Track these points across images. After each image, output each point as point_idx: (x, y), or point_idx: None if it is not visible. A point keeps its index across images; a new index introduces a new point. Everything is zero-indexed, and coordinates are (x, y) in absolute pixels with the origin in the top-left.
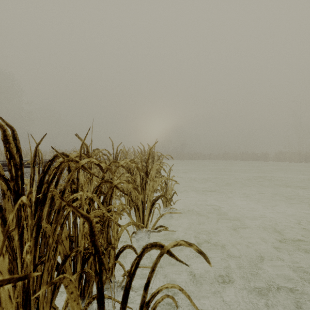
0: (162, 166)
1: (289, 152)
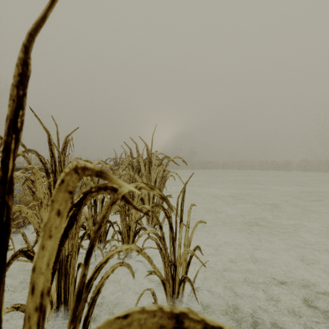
0: (166, 178)
1: (315, 161)
